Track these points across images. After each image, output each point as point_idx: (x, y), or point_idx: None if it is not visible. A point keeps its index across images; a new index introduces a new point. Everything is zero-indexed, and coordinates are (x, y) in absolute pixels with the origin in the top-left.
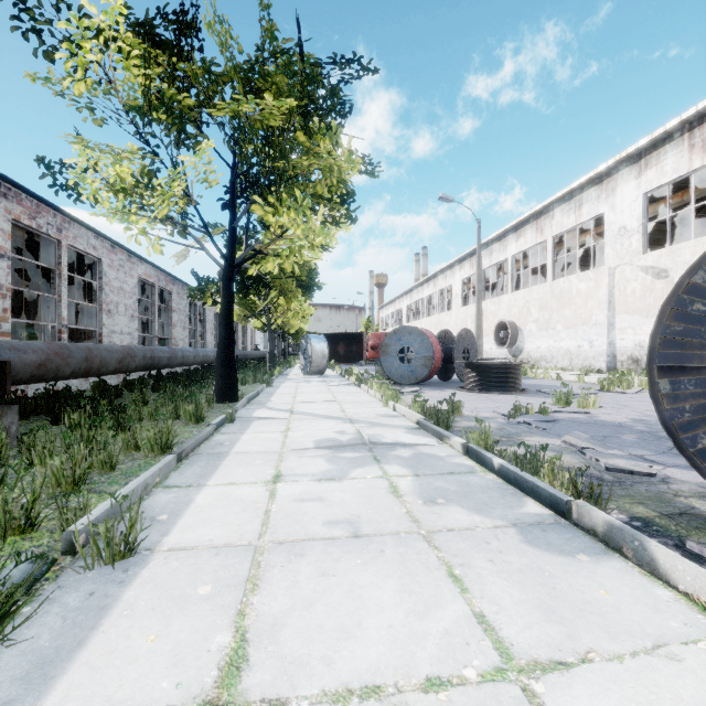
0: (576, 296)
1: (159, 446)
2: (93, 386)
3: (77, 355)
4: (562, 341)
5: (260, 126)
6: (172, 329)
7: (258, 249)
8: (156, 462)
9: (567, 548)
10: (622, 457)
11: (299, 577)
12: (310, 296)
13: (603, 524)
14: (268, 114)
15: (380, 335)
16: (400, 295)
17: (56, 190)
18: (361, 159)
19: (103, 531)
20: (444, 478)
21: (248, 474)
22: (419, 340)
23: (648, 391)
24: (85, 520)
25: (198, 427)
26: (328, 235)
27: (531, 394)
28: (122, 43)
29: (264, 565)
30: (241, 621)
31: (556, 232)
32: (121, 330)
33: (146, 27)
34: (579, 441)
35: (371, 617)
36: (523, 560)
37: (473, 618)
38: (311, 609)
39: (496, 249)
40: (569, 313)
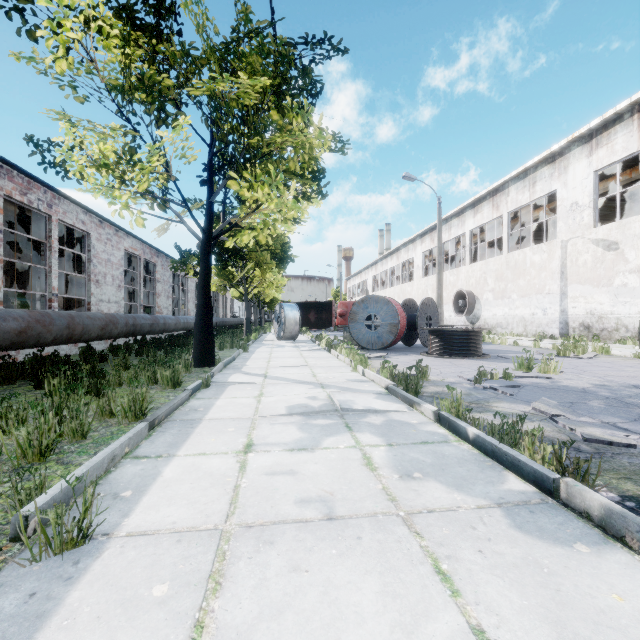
0: (530, 267)
1: (133, 412)
2: (81, 351)
3: (59, 323)
4: (516, 309)
5: (236, 104)
6: (157, 298)
7: (234, 223)
8: (128, 430)
9: (562, 536)
10: (595, 425)
11: (267, 573)
12: (283, 267)
13: (600, 508)
14: (243, 93)
15: (347, 304)
16: (366, 267)
17: (45, 167)
18: (331, 136)
19: (52, 517)
20: (417, 448)
21: (220, 443)
22: (385, 308)
23: (602, 356)
24: (39, 501)
25: (174, 392)
26: (300, 209)
27: (491, 359)
28: (102, 22)
29: (229, 556)
30: (197, 637)
31: (511, 208)
32: (109, 299)
33: (126, 9)
34: (549, 408)
35: (350, 631)
36: (516, 552)
37: (471, 634)
38: (280, 619)
39: (455, 225)
40: (524, 283)
